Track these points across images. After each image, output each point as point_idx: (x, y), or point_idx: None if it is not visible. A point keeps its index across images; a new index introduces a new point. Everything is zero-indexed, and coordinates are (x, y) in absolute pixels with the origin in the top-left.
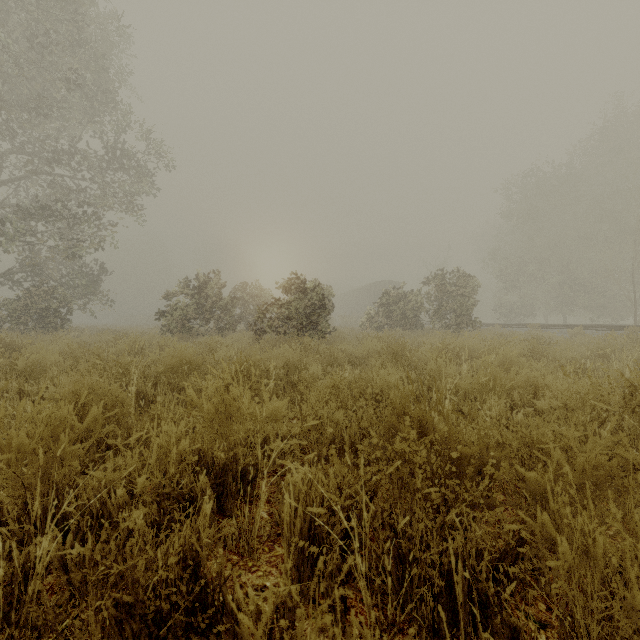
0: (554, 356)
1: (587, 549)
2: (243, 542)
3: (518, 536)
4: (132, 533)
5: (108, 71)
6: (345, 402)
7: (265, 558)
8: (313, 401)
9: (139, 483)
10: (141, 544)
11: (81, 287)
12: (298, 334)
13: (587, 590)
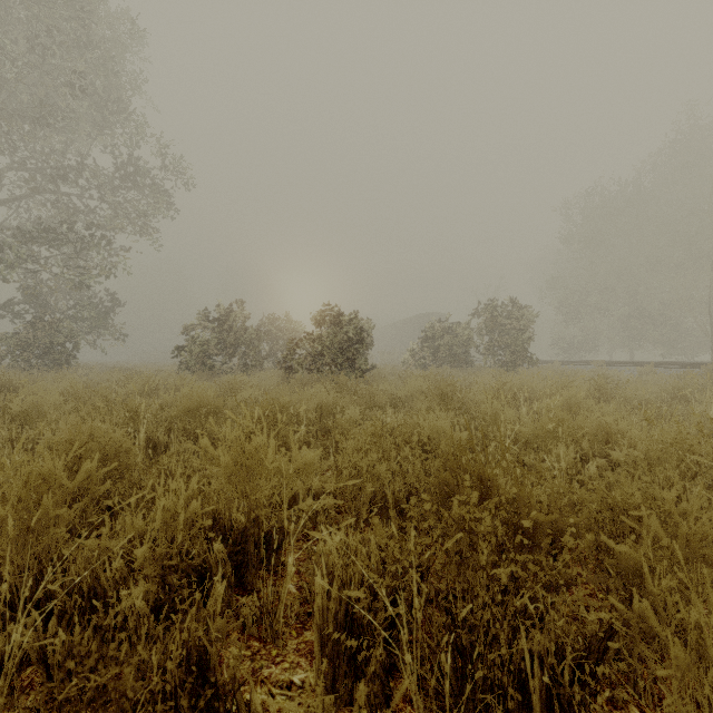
0: (625, 398)
1: (704, 651)
2: (266, 625)
3: (607, 626)
4: (130, 616)
5: (120, 77)
6: (387, 452)
7: (292, 645)
8: (350, 451)
9: (138, 555)
10: (133, 640)
11: (90, 320)
12: (333, 372)
13: (703, 703)
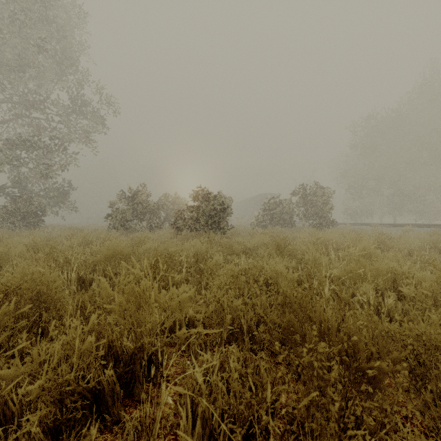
0: (398, 248)
1: None
2: (144, 440)
3: None
4: (29, 437)
5: (72, 44)
6: (242, 288)
7: None
8: (215, 290)
9: (33, 389)
10: None
11: (53, 197)
12: (206, 231)
13: None
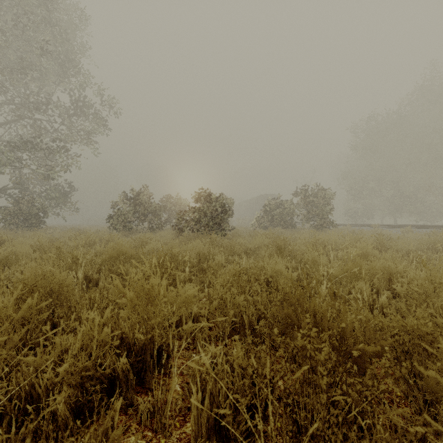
0: (396, 248)
1: None
2: (157, 419)
3: (420, 435)
4: (55, 415)
5: (73, 46)
6: (243, 286)
7: (176, 435)
8: (218, 287)
9: (60, 372)
10: None
11: (55, 198)
12: (207, 232)
13: None
